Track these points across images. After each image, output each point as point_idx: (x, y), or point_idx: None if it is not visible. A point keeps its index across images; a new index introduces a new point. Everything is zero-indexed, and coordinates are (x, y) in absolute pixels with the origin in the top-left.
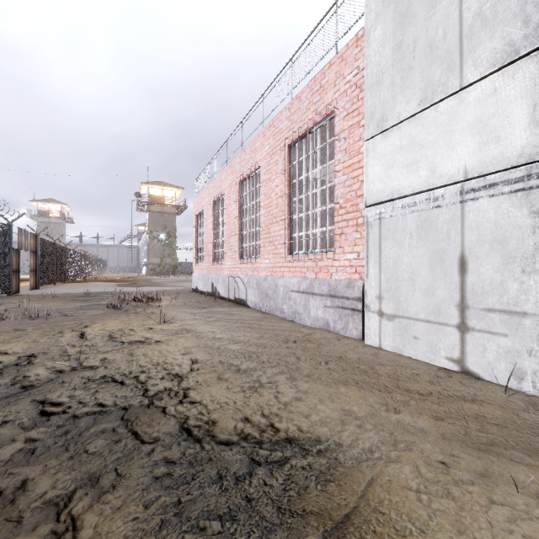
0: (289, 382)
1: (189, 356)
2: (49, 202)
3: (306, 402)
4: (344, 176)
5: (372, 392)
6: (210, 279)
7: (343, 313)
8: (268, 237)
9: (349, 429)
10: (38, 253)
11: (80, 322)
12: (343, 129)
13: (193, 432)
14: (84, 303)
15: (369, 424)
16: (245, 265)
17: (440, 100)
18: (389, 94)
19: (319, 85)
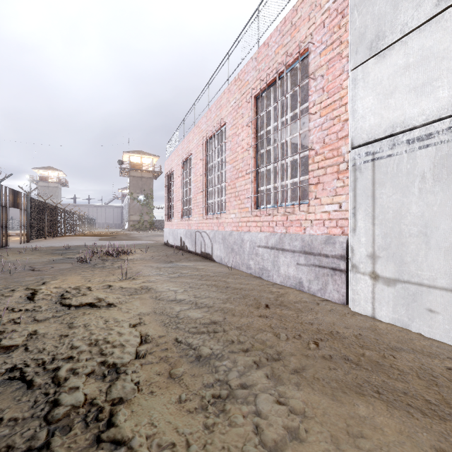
0: (272, 387)
1: (139, 330)
2: (48, 169)
3: (313, 450)
4: (320, 118)
5: (413, 417)
6: (179, 234)
7: (320, 273)
8: (233, 192)
9: None
10: (28, 210)
11: (41, 278)
12: (319, 65)
13: None
14: (59, 256)
15: None
16: (211, 220)
17: None
18: (387, 5)
19: (290, 24)
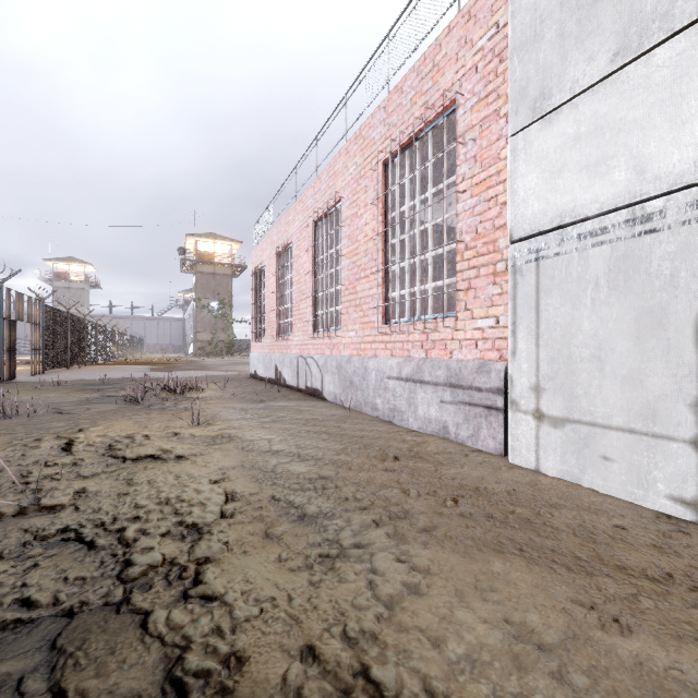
0: (393, 546)
1: (223, 487)
2: (68, 261)
3: (433, 602)
4: (472, 198)
5: (556, 572)
6: (274, 360)
7: (471, 413)
8: (353, 300)
9: (540, 691)
10: (43, 325)
11: (75, 424)
12: (470, 125)
13: (190, 694)
14: (95, 394)
15: (578, 670)
16: (320, 341)
17: (656, 45)
18: (554, 53)
19: (432, 64)
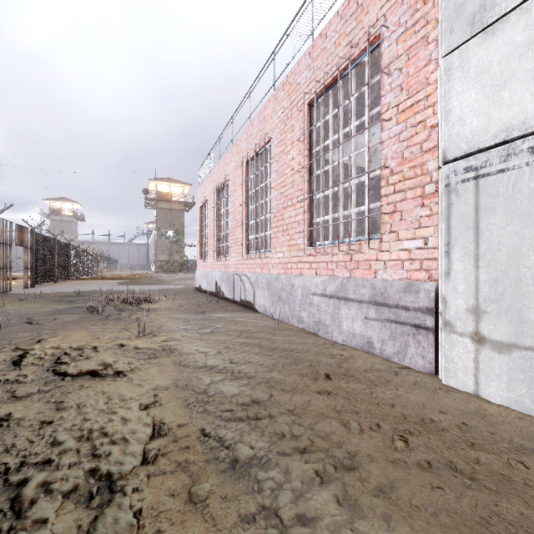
0: (347, 523)
1: (152, 415)
2: (61, 200)
3: None
4: (397, 125)
5: None
6: (214, 277)
7: (397, 330)
8: (281, 225)
9: None
10: (34, 249)
11: (37, 335)
12: (396, 56)
13: None
14: (67, 305)
15: None
16: (252, 261)
17: None
18: None
19: (355, 6)
